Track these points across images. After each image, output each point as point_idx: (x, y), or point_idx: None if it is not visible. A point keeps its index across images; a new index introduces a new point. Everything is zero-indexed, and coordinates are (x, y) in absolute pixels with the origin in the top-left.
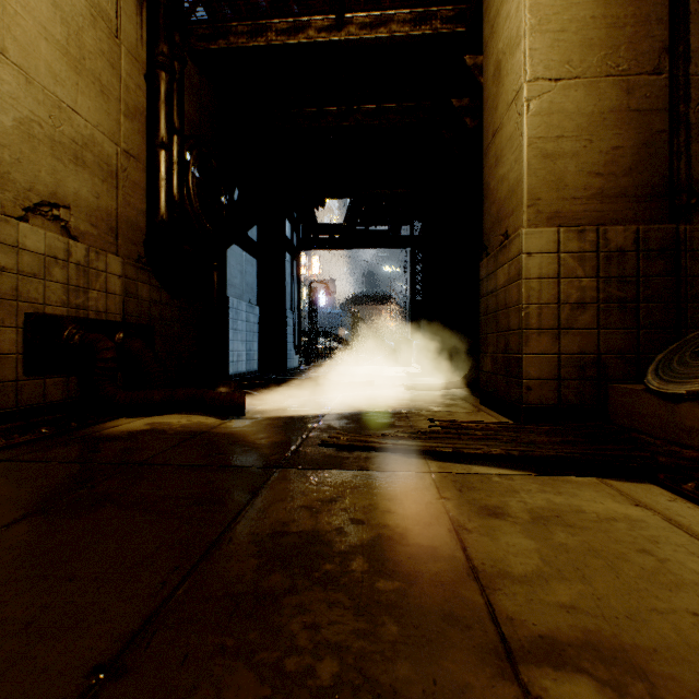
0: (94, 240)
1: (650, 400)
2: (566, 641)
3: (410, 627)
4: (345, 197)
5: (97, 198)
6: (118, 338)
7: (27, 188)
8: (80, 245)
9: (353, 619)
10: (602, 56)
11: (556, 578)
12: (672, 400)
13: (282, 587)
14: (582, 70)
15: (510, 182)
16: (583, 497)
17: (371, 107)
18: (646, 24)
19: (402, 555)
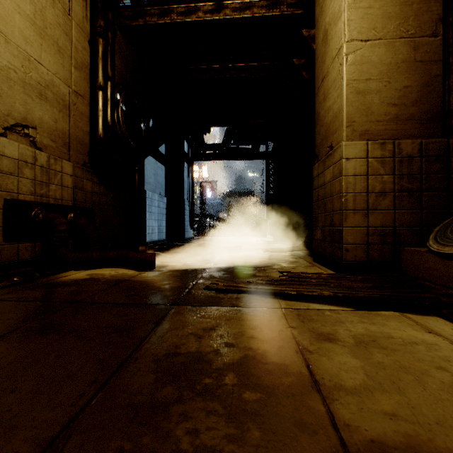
0: (53, 151)
1: (431, 258)
2: (392, 445)
3: (269, 432)
4: (223, 125)
5: (55, 122)
6: (70, 216)
7: (6, 114)
8: (43, 153)
9: (225, 425)
10: (397, 24)
11: (378, 390)
12: (447, 258)
13: (171, 397)
14: (383, 34)
15: (334, 111)
16: (391, 326)
17: (240, 65)
18: (426, 2)
19: (262, 371)
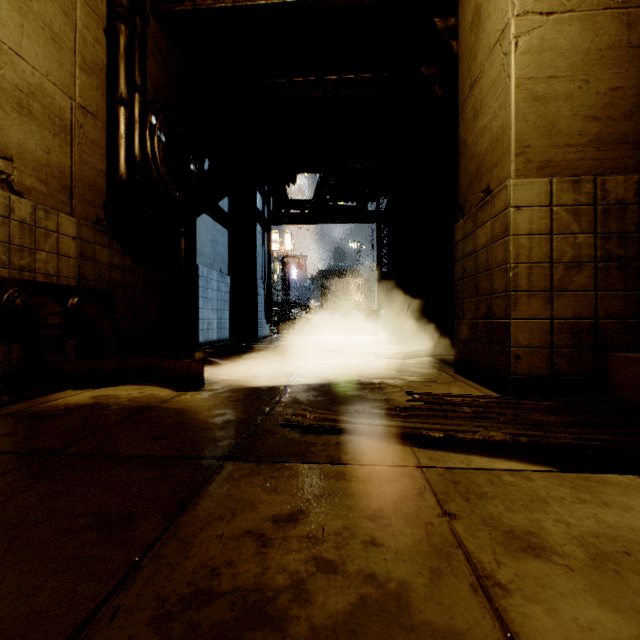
0: (43, 198)
1: None
2: None
3: None
4: (315, 171)
5: (47, 152)
6: (71, 303)
7: None
8: (24, 201)
9: None
10: None
11: None
12: None
13: None
14: (577, 2)
15: (493, 132)
16: None
17: (340, 78)
18: None
19: None
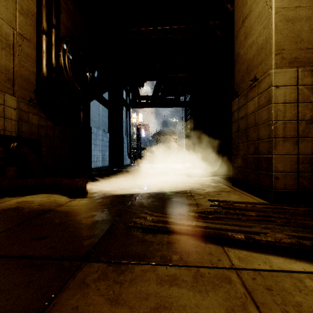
0: None
1: None
2: None
3: None
4: (153, 79)
5: None
6: (12, 146)
7: None
8: None
9: None
10: None
11: None
12: None
13: None
14: None
15: (259, 44)
16: None
17: (167, 28)
18: None
19: None
